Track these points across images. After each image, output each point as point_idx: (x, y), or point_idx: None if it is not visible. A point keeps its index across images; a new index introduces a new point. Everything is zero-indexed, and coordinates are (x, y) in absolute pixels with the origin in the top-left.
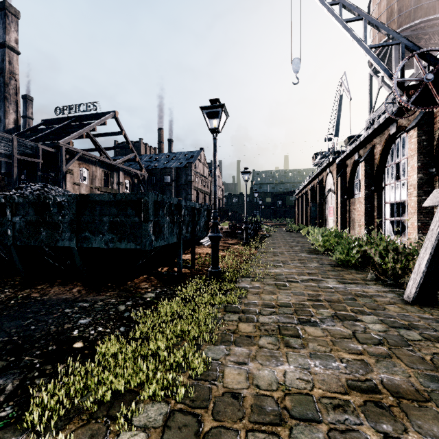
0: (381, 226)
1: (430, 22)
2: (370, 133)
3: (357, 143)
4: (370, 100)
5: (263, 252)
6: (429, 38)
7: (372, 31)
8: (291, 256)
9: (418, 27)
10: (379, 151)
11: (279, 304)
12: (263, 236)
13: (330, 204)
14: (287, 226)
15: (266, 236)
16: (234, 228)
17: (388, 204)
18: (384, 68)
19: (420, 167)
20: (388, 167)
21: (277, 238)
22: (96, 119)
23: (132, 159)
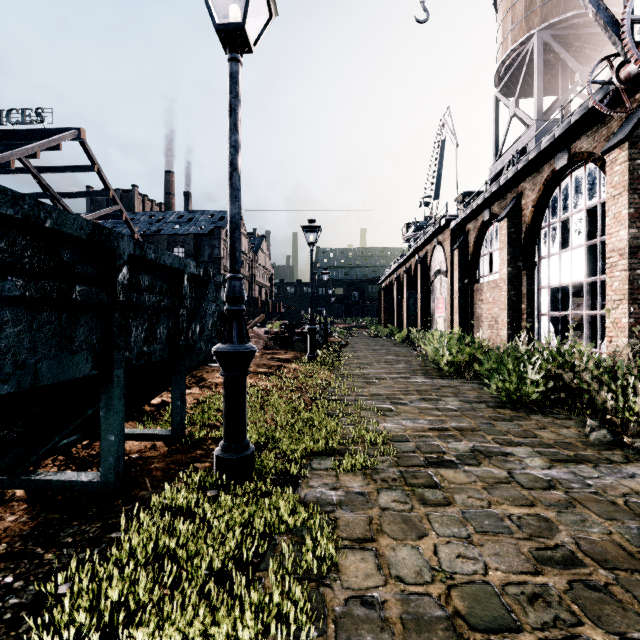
0: (533, 327)
1: (587, 18)
2: (520, 170)
3: (492, 191)
4: (495, 136)
5: (345, 377)
6: (581, 47)
7: (501, 28)
8: (399, 385)
9: (571, 23)
10: (532, 202)
11: (465, 612)
12: (336, 344)
13: (439, 293)
14: (368, 329)
15: (342, 344)
16: (289, 332)
17: (546, 289)
18: (596, 3)
19: (633, 215)
20: (546, 228)
21: (360, 348)
22: (42, 139)
23: (114, 216)
